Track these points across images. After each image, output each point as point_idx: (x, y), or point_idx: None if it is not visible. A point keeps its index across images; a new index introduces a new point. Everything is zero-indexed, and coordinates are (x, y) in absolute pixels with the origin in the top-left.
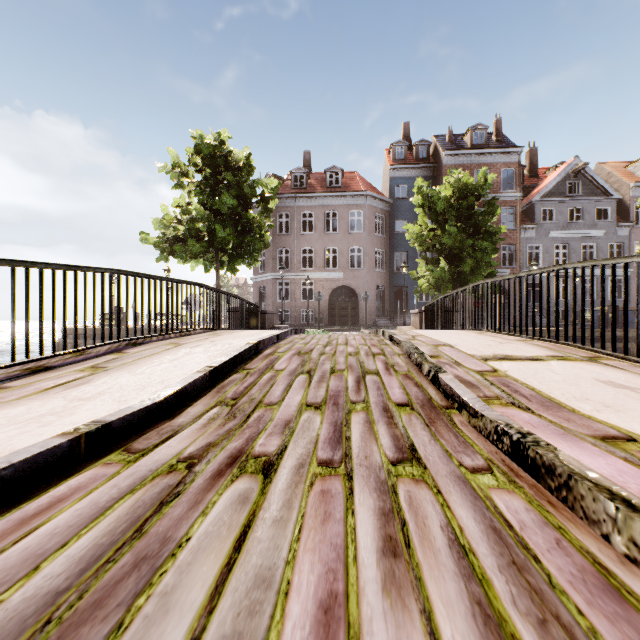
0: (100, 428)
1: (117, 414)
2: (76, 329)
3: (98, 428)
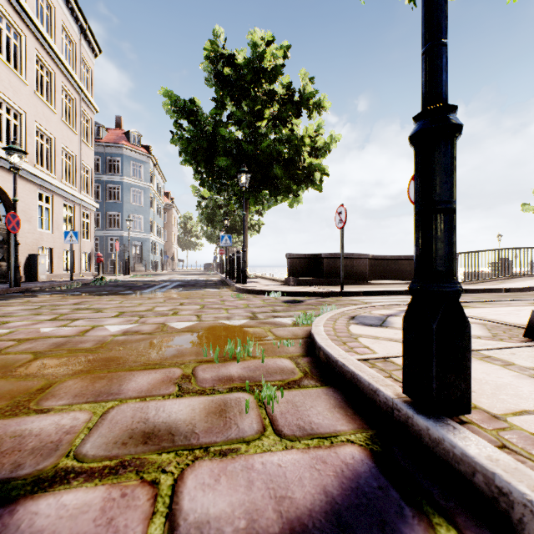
0: (507, 288)
1: (510, 287)
2: (491, 271)
3: (506, 288)
